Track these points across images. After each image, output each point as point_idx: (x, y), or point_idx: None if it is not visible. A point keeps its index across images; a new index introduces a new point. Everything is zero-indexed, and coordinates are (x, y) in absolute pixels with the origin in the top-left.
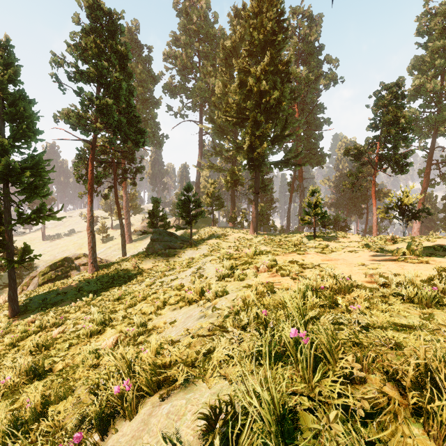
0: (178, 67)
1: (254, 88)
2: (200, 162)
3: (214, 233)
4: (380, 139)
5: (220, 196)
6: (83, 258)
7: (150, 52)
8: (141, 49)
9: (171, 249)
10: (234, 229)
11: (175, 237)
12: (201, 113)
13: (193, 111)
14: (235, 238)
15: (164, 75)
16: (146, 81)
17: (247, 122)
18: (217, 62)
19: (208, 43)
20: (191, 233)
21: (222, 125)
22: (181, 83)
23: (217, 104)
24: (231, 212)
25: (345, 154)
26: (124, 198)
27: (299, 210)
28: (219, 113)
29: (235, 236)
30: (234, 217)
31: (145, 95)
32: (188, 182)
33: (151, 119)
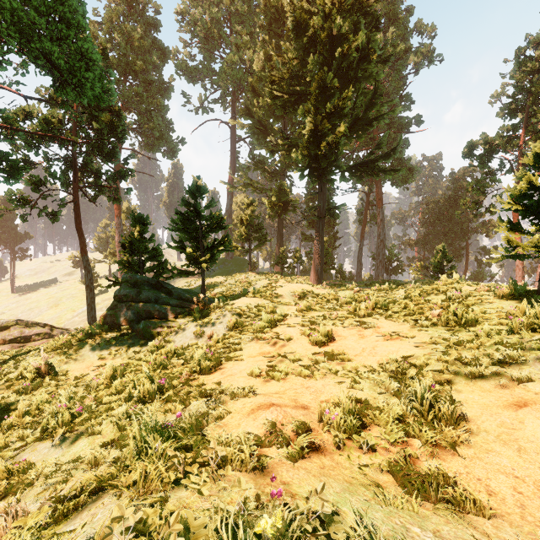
0: (198, 36)
1: (321, 34)
2: (232, 180)
3: (252, 283)
4: (533, 123)
5: (262, 224)
6: (14, 329)
7: (157, 13)
8: (142, 8)
9: (152, 319)
10: (284, 276)
11: (167, 293)
12: (234, 109)
13: (222, 105)
14: (294, 294)
15: (179, 53)
16: (149, 53)
17: (305, 104)
18: (256, 28)
19: (244, 5)
20: (202, 284)
21: (265, 120)
22: (204, 64)
23: (257, 89)
24: (277, 251)
25: (464, 154)
26: (117, 231)
27: (376, 248)
28: (259, 100)
29: (294, 289)
30: (283, 257)
31: (149, 75)
32: (196, 177)
33: (159, 115)
